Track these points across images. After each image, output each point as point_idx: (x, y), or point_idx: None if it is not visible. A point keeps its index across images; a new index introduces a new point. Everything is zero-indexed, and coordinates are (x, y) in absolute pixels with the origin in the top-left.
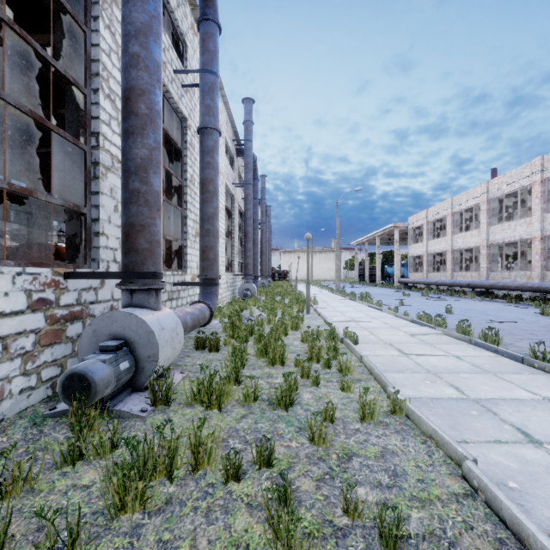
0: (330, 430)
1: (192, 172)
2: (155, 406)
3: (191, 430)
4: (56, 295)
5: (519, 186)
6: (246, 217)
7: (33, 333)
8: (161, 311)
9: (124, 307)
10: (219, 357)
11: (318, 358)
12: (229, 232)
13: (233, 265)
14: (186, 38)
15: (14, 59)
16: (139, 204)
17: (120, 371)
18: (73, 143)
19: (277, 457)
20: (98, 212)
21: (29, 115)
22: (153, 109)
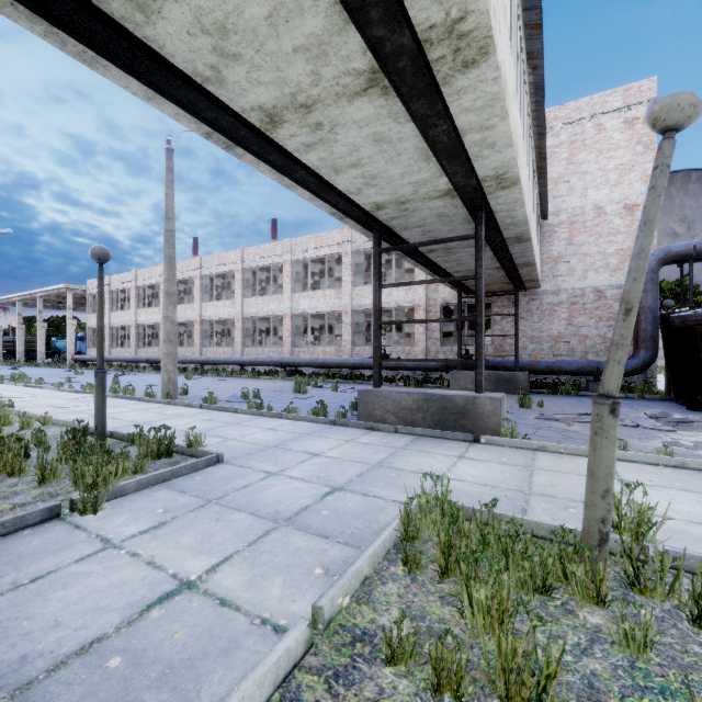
0: None
1: None
2: None
3: None
4: None
5: (188, 276)
6: None
7: None
8: None
9: None
10: None
11: None
12: None
13: None
14: None
15: None
16: None
17: None
18: None
19: None
20: None
21: None
22: None
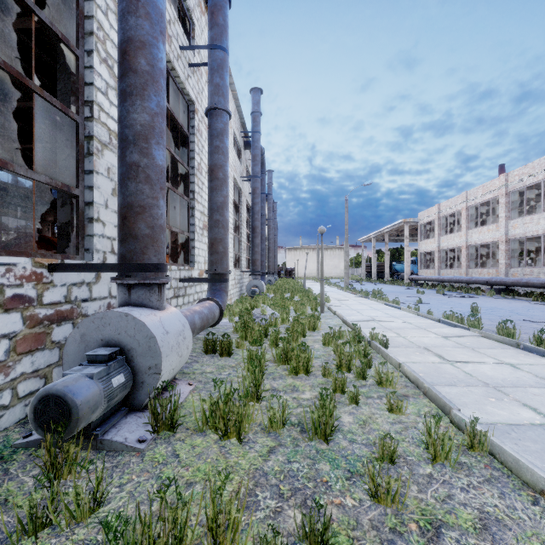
0: (393, 477)
1: (199, 160)
2: (157, 433)
3: (203, 473)
4: (37, 291)
5: (543, 177)
6: (254, 212)
7: (7, 338)
8: (166, 311)
9: (120, 305)
10: (232, 364)
11: (349, 366)
12: (237, 227)
13: (240, 262)
14: (193, 15)
15: (16, 48)
16: (138, 181)
17: (113, 388)
18: (62, 111)
19: (329, 527)
20: (92, 194)
21: (3, 68)
22: (155, 66)
